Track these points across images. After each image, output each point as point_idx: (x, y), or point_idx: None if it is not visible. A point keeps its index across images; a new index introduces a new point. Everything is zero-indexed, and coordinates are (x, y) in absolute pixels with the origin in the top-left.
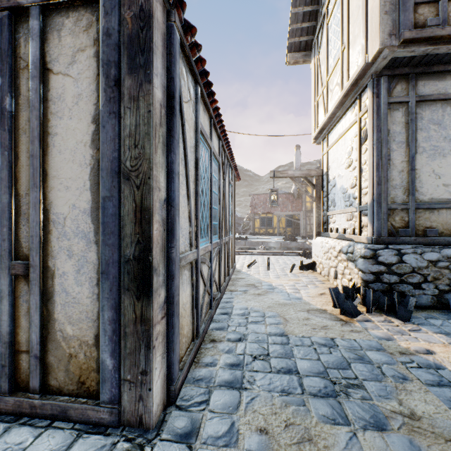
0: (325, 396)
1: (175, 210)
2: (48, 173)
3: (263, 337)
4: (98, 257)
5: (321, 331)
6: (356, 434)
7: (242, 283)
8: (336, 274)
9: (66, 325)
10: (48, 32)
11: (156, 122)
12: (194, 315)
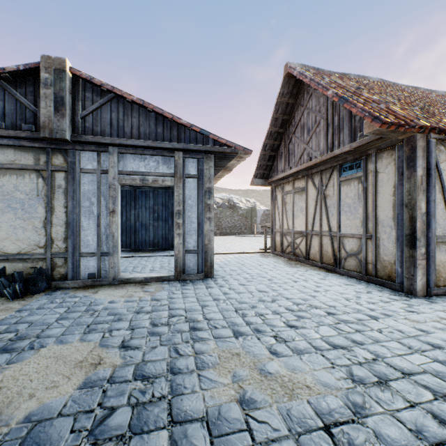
0: None
1: (431, 216)
2: (377, 206)
3: None
4: (395, 234)
5: None
6: None
7: None
8: None
9: (383, 256)
10: (377, 159)
11: (418, 184)
12: None
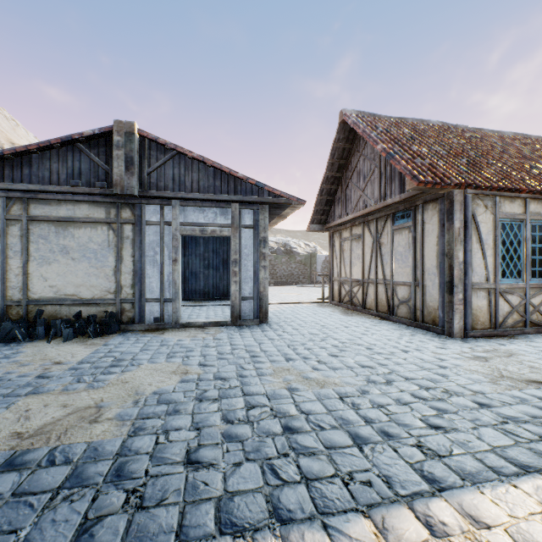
0: None
1: (467, 265)
2: (424, 255)
3: None
4: (438, 281)
5: None
6: (537, 359)
7: None
8: None
9: (429, 302)
10: (424, 211)
11: (456, 236)
12: (490, 316)
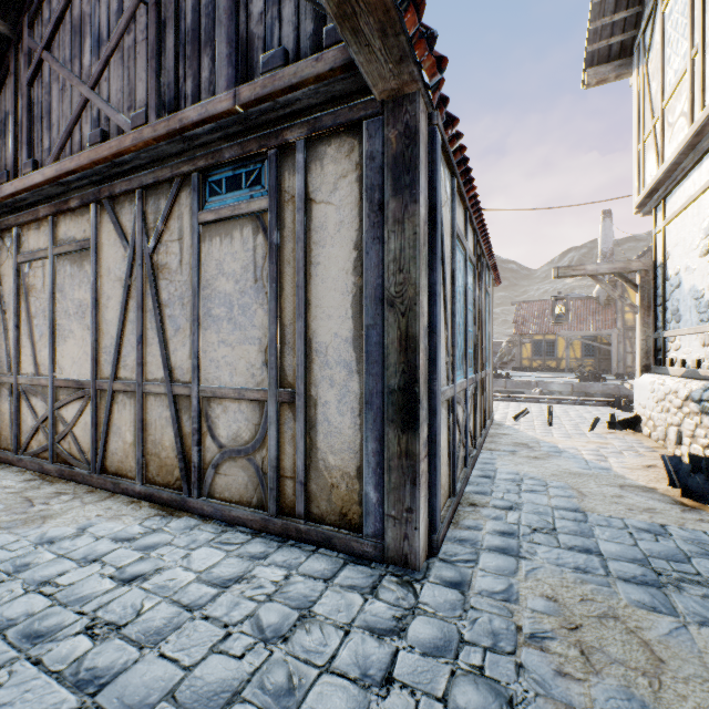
0: (642, 584)
1: (437, 337)
2: (310, 303)
3: (545, 509)
4: (360, 387)
5: (643, 514)
6: (686, 626)
7: (506, 441)
8: (679, 437)
9: (328, 454)
10: (310, 162)
11: (421, 243)
12: (450, 466)
